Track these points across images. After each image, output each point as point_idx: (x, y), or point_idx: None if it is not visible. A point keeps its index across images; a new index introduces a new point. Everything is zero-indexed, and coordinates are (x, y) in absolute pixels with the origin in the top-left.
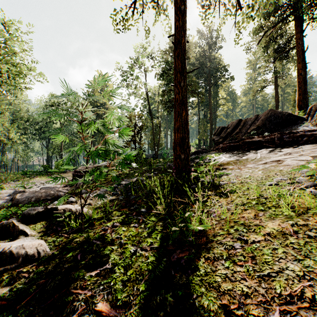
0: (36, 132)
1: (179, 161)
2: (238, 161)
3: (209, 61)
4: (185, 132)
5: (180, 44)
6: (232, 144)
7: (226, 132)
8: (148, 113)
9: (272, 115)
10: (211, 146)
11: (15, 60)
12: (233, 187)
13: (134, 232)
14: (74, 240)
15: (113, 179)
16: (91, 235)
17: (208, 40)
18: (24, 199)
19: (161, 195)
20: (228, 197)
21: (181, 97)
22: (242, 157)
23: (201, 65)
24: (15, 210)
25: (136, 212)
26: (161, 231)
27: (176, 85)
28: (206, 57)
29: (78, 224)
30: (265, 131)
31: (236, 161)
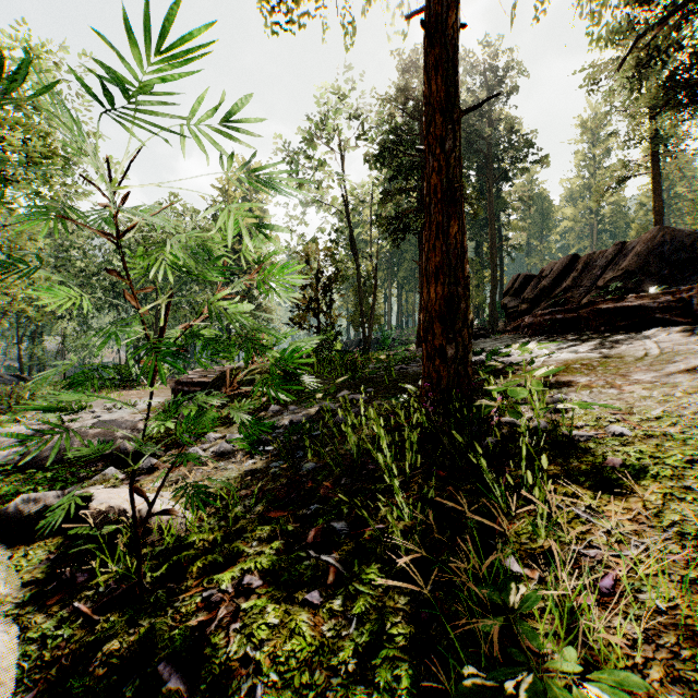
0: (104, 293)
1: (441, 365)
2: (595, 361)
3: (490, 124)
4: (459, 282)
5: (443, 31)
6: (558, 317)
7: (536, 287)
8: (349, 246)
9: (666, 242)
10: (493, 322)
11: (42, 126)
12: (628, 455)
13: (308, 641)
14: (100, 651)
15: (244, 426)
16: (163, 629)
17: (486, 75)
18: (49, 452)
19: (395, 479)
20: (628, 496)
21: (444, 183)
22: (603, 351)
23: (471, 133)
24: (9, 489)
25: (318, 530)
26: (409, 646)
27: (431, 148)
28: (483, 114)
29: (131, 570)
30: (645, 281)
31: (589, 363)
